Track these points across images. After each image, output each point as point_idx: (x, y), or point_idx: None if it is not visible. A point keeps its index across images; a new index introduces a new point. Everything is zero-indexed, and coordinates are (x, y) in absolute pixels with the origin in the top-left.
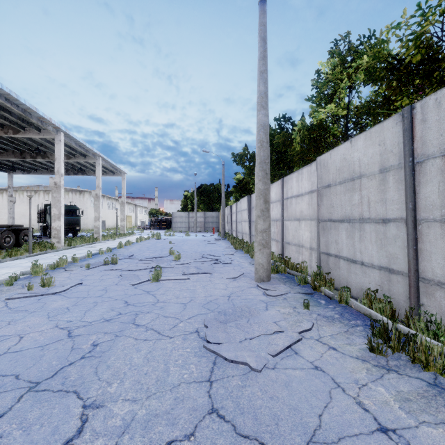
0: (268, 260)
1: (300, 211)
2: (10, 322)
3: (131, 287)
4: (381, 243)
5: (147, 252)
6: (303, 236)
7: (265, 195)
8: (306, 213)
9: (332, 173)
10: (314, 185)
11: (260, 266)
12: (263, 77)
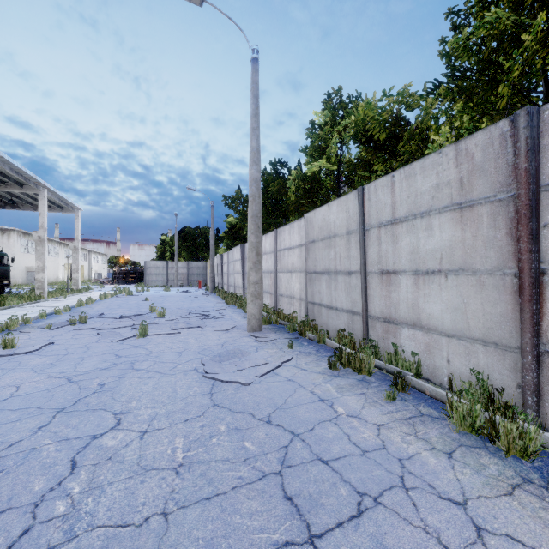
0: (260, 310)
1: (292, 263)
2: None
3: (116, 343)
4: (347, 291)
5: (119, 310)
6: (294, 288)
7: (257, 248)
8: (296, 265)
9: (315, 230)
10: (303, 240)
11: (252, 317)
12: (255, 134)
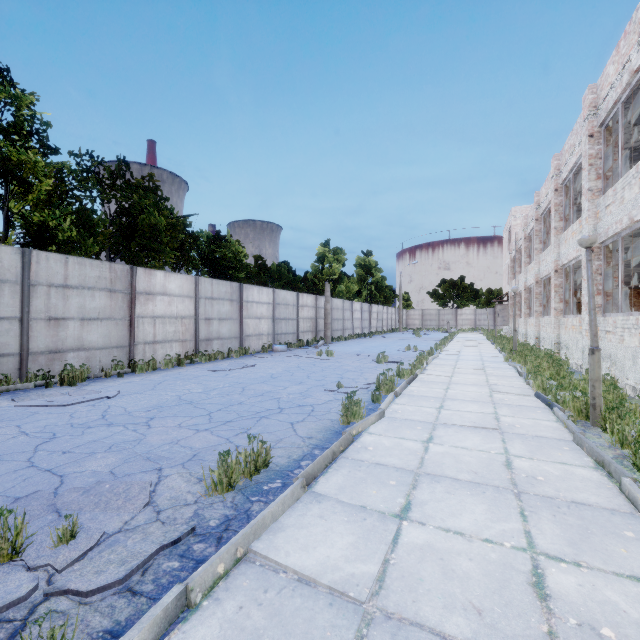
0: None
1: None
2: (178, 442)
3: None
4: None
5: None
6: None
7: None
8: None
9: None
10: None
11: None
12: None
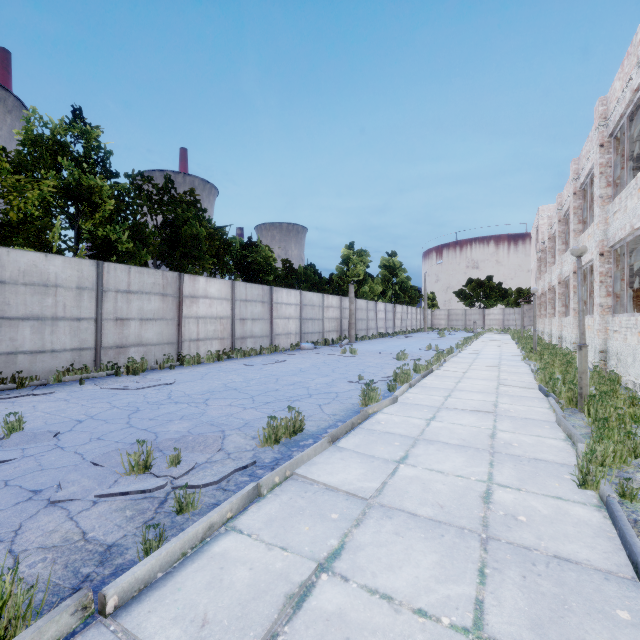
0: None
1: None
2: (231, 415)
3: (68, 433)
4: (75, 333)
5: None
6: None
7: None
8: None
9: (10, 271)
10: None
11: None
12: None
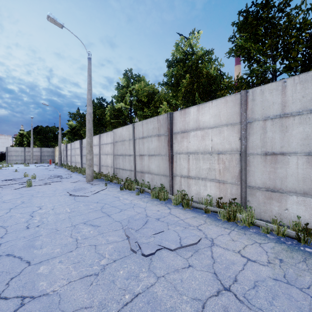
0: (92, 172)
1: (107, 150)
2: None
3: (15, 190)
4: (129, 162)
5: (0, 177)
6: (108, 162)
7: (91, 144)
8: (109, 151)
9: (117, 137)
10: (112, 140)
11: (88, 175)
12: (90, 92)
